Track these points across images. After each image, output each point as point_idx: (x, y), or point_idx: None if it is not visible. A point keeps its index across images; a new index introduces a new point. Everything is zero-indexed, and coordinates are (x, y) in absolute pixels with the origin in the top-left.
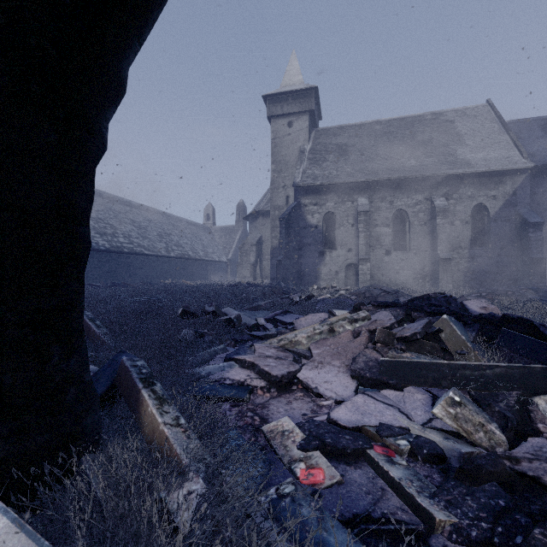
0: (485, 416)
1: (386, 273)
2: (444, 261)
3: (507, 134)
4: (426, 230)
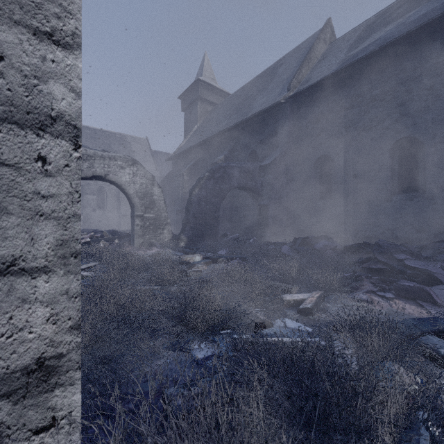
0: (107, 243)
1: (93, 221)
2: (124, 216)
3: (152, 158)
4: (115, 199)
